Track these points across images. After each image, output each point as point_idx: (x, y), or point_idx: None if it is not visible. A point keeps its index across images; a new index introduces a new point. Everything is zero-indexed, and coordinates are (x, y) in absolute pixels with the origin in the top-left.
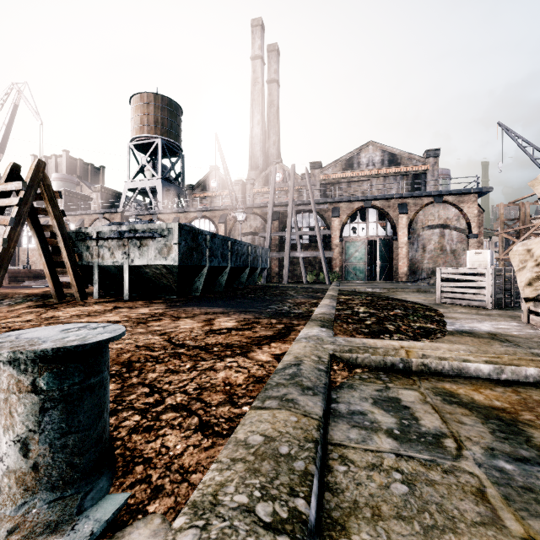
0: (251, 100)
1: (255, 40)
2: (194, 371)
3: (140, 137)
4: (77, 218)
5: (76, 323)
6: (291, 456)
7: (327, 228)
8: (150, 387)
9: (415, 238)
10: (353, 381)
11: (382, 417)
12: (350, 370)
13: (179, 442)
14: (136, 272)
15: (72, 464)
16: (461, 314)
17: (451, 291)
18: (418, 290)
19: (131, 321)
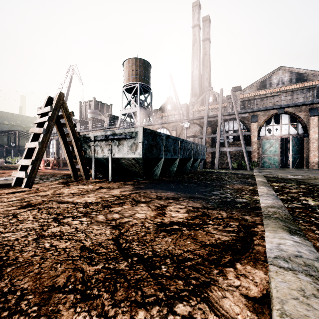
0: (192, 53)
1: (194, 15)
2: None
3: (128, 84)
4: (97, 131)
5: None
6: None
7: (247, 130)
8: None
9: None
10: None
11: None
12: None
13: None
14: (116, 163)
15: None
16: None
17: None
18: None
19: (101, 203)
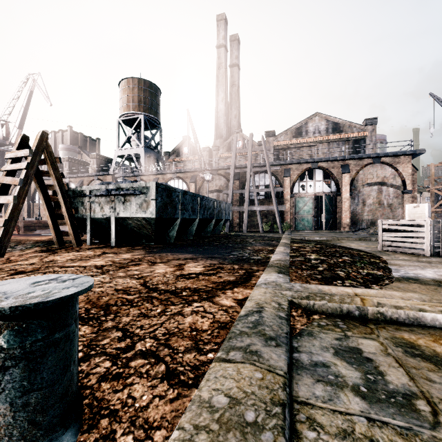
0: (217, 82)
1: (219, 31)
2: (164, 316)
3: (127, 114)
4: (77, 179)
5: (50, 274)
6: (258, 426)
7: (280, 186)
8: (123, 331)
9: (356, 194)
10: (312, 328)
11: (346, 370)
12: (308, 317)
13: (145, 392)
14: (121, 224)
15: (34, 422)
16: (403, 261)
17: (392, 240)
18: (360, 239)
19: (114, 265)
